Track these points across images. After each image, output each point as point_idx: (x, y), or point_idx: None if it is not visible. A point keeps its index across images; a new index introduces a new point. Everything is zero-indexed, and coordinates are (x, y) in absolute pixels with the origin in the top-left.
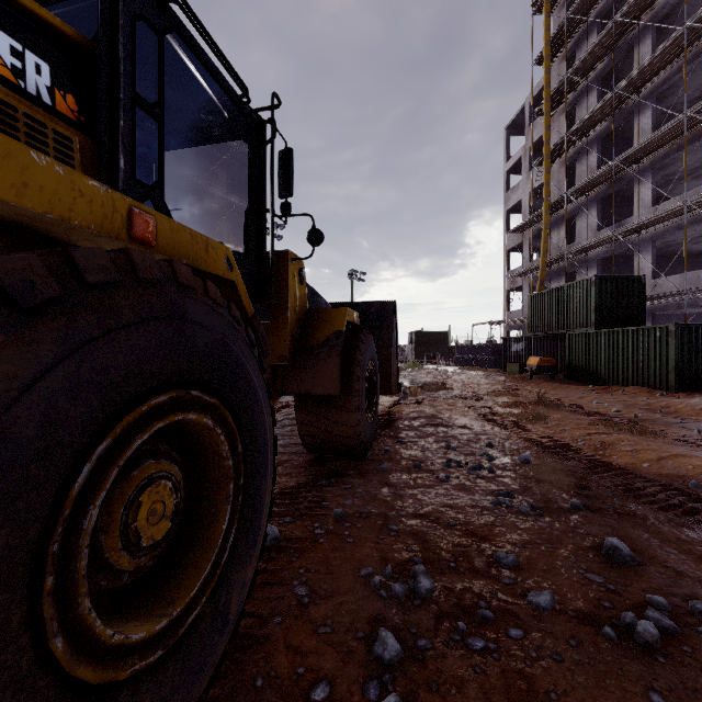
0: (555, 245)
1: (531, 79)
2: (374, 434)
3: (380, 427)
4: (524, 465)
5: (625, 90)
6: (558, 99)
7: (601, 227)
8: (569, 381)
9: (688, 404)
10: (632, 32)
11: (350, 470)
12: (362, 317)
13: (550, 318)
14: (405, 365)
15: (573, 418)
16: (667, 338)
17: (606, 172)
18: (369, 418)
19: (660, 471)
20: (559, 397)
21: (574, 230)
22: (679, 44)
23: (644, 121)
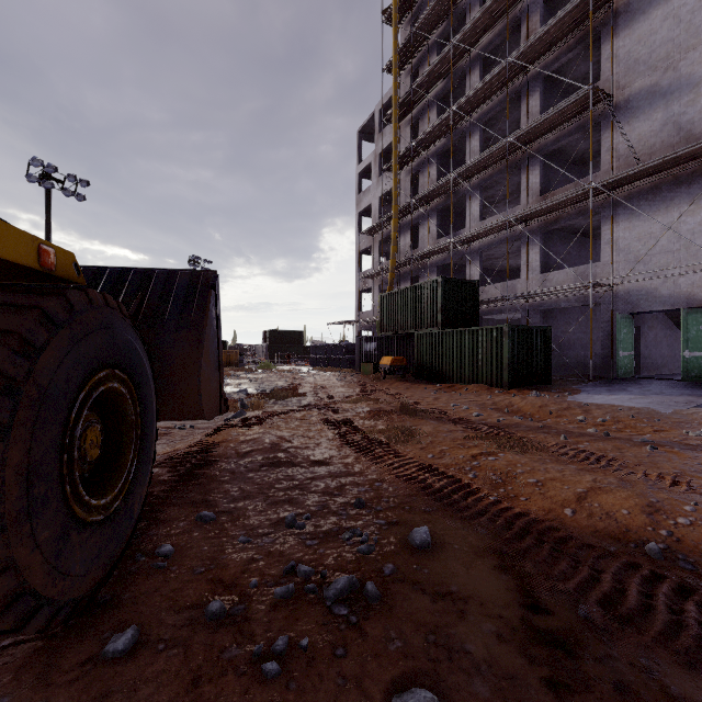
0: (402, 249)
1: (381, 85)
2: (133, 528)
3: (177, 482)
4: (424, 554)
5: (460, 111)
6: (405, 110)
7: (440, 236)
8: (418, 380)
9: (528, 401)
10: (465, 61)
11: (8, 683)
12: (157, 292)
13: (400, 318)
14: (256, 366)
15: (445, 430)
16: (502, 338)
17: (445, 184)
18: (101, 506)
19: (594, 523)
20: (417, 400)
21: (417, 238)
22: (502, 77)
23: (474, 143)
